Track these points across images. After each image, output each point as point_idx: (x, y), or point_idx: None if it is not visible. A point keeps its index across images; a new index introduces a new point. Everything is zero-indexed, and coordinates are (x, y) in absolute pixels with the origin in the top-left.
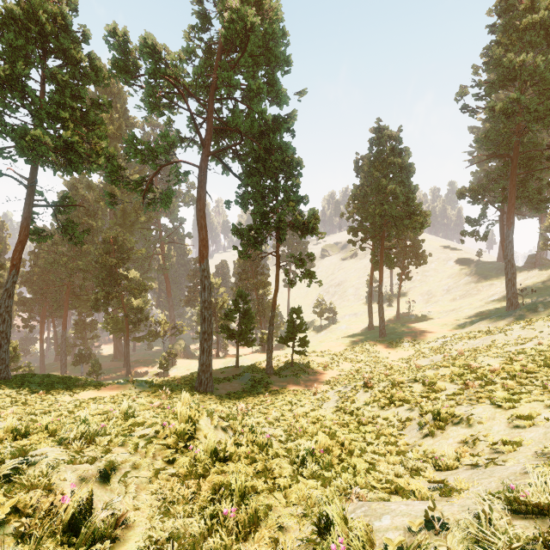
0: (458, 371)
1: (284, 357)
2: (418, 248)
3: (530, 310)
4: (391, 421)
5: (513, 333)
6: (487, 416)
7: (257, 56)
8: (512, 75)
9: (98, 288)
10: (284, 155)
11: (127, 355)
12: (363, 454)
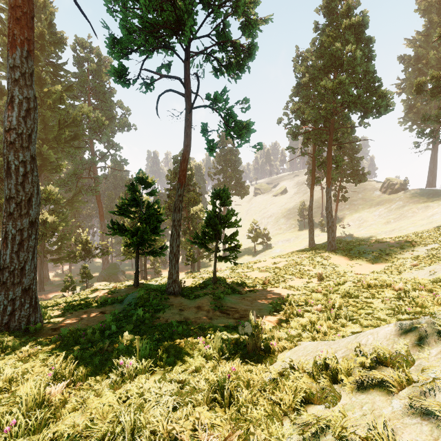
0: None
1: (210, 274)
2: (357, 165)
3: None
4: None
5: None
6: None
7: None
8: None
9: None
10: None
11: None
12: None
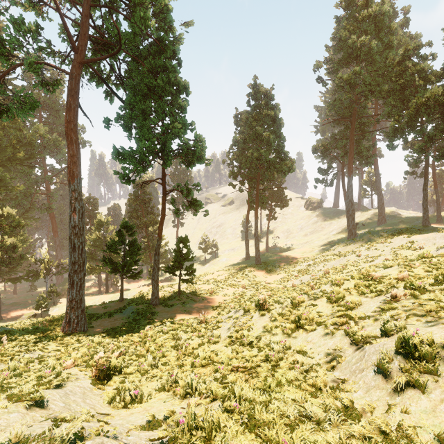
0: (363, 283)
1: (172, 287)
2: (282, 194)
3: (367, 237)
4: (311, 354)
5: (362, 253)
6: None
7: None
8: (354, 54)
9: None
10: (169, 75)
11: None
12: None
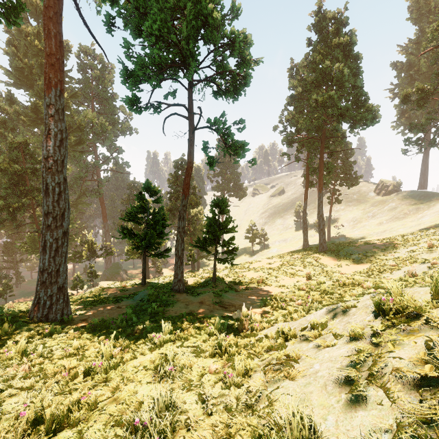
0: None
1: (210, 273)
2: (349, 169)
3: None
4: None
5: None
6: None
7: None
8: None
9: None
10: None
11: None
12: None
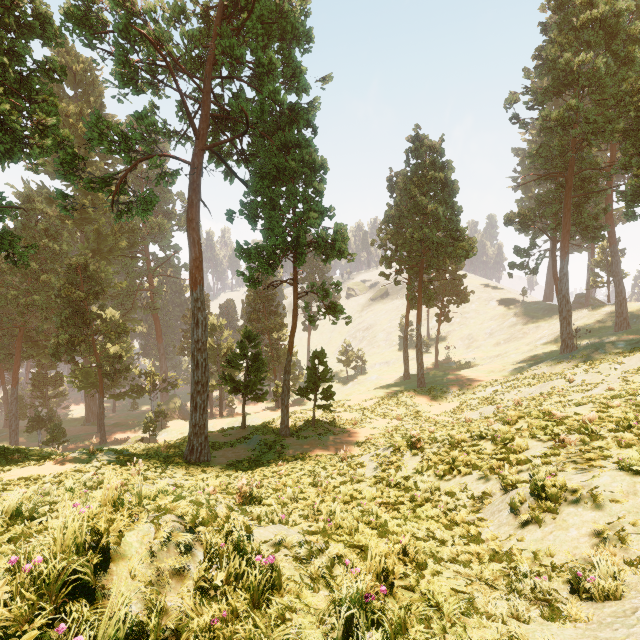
0: (539, 423)
1: (304, 413)
2: (459, 284)
3: (589, 352)
4: (459, 497)
5: (575, 377)
6: (623, 489)
7: (268, 24)
8: (569, 79)
9: (59, 330)
10: (303, 152)
11: (101, 417)
12: (439, 564)
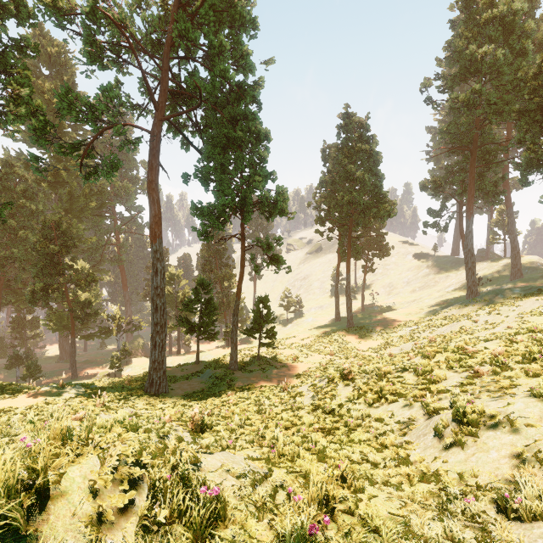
0: (454, 357)
1: (250, 350)
2: (381, 240)
3: (491, 297)
4: (387, 422)
5: (480, 318)
6: (536, 414)
7: (219, 12)
8: (473, 67)
9: (35, 279)
10: (249, 124)
11: (73, 355)
12: (374, 486)
